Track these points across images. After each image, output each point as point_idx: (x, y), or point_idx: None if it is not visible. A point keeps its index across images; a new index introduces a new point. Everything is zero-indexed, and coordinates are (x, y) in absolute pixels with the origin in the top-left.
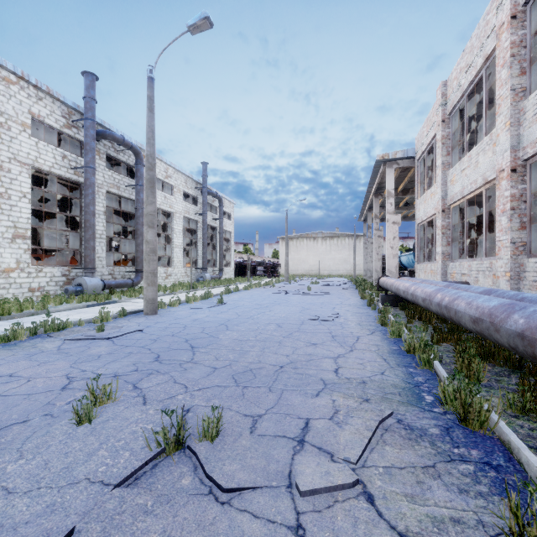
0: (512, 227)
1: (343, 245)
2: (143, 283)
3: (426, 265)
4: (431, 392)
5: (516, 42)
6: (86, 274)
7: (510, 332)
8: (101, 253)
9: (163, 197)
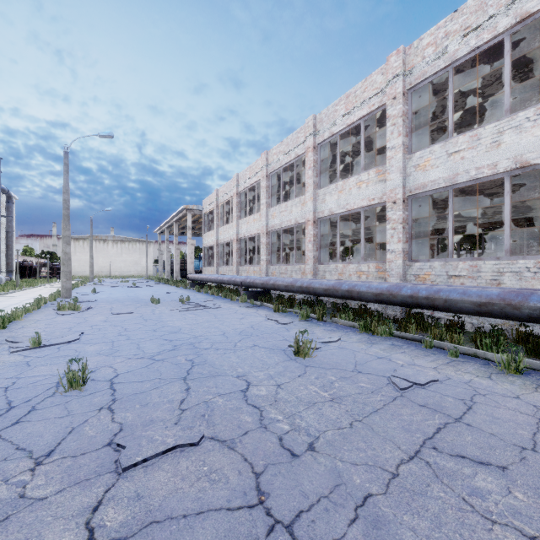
0: (237, 257)
1: (135, 249)
2: None
3: (209, 268)
4: (220, 297)
5: (238, 202)
6: None
7: (233, 281)
8: None
9: None
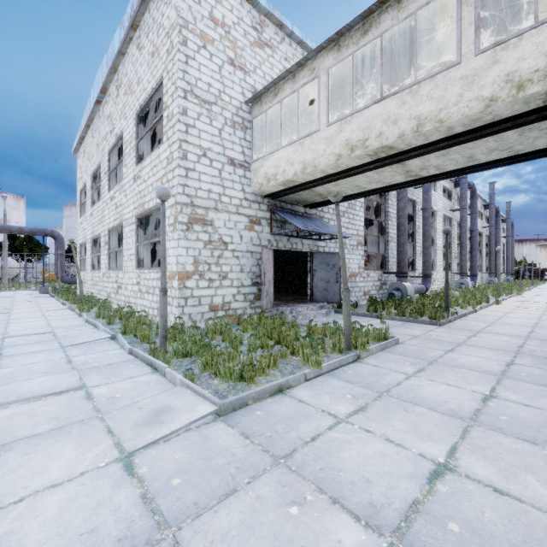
0: None
1: None
2: None
3: None
4: None
5: None
6: (492, 276)
7: None
8: (484, 266)
9: None
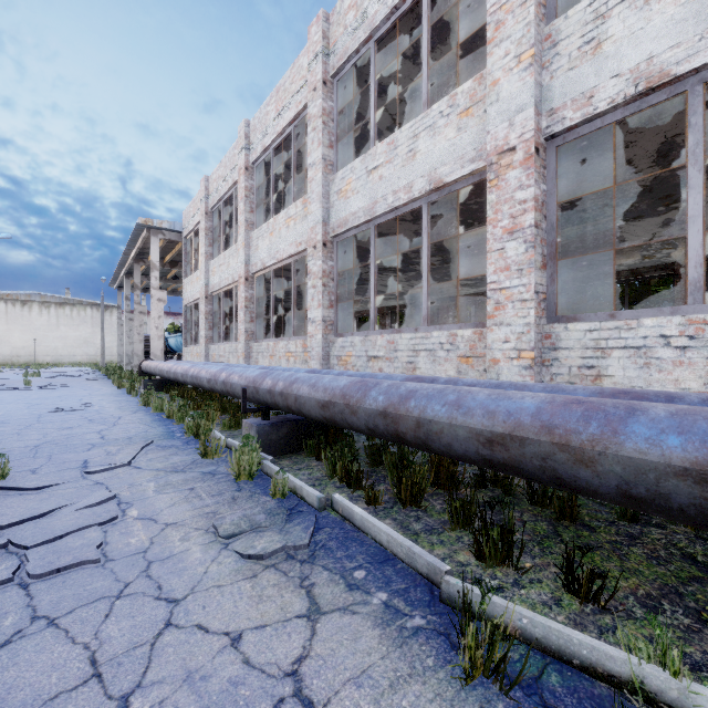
0: (246, 320)
1: (83, 318)
2: None
3: (193, 348)
4: (182, 432)
5: (248, 187)
6: None
7: (221, 382)
8: None
9: None
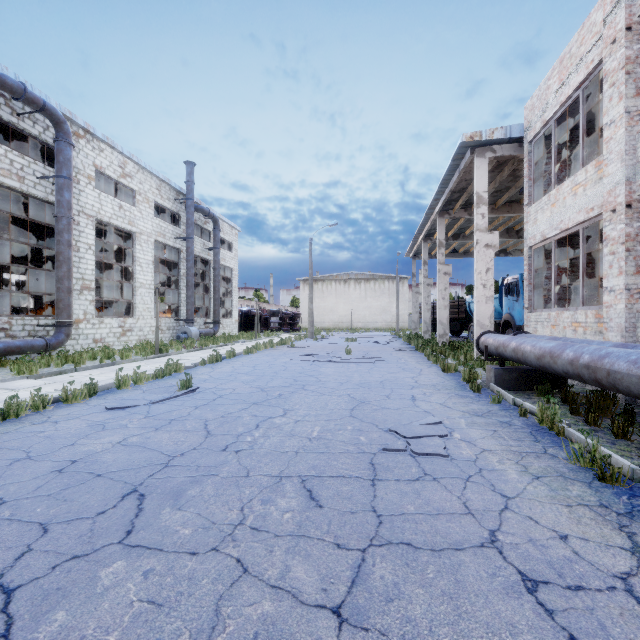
0: None
1: (382, 290)
2: (75, 343)
3: (558, 314)
4: None
5: None
6: None
7: None
8: None
9: (116, 206)
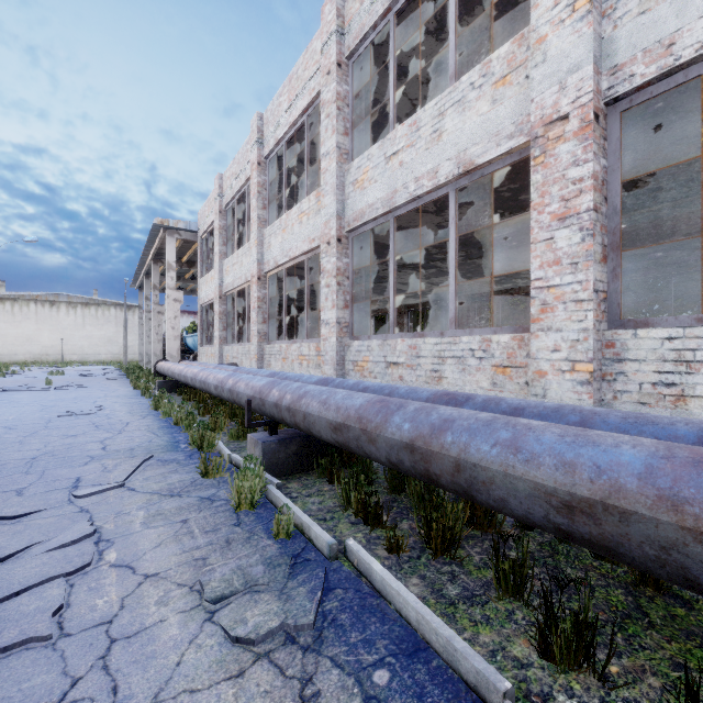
0: (258, 321)
1: (107, 317)
2: None
3: (208, 348)
4: (187, 443)
5: (261, 183)
6: None
7: (227, 390)
8: None
9: None
